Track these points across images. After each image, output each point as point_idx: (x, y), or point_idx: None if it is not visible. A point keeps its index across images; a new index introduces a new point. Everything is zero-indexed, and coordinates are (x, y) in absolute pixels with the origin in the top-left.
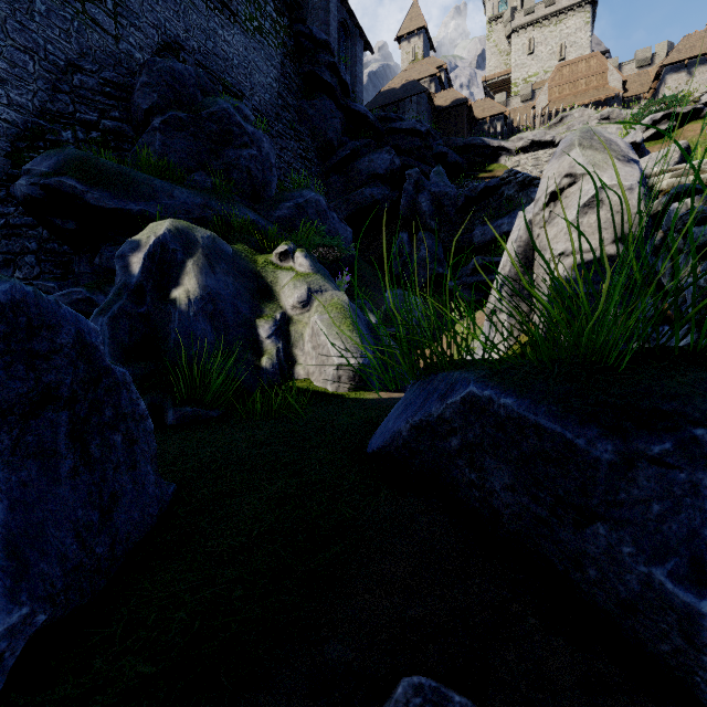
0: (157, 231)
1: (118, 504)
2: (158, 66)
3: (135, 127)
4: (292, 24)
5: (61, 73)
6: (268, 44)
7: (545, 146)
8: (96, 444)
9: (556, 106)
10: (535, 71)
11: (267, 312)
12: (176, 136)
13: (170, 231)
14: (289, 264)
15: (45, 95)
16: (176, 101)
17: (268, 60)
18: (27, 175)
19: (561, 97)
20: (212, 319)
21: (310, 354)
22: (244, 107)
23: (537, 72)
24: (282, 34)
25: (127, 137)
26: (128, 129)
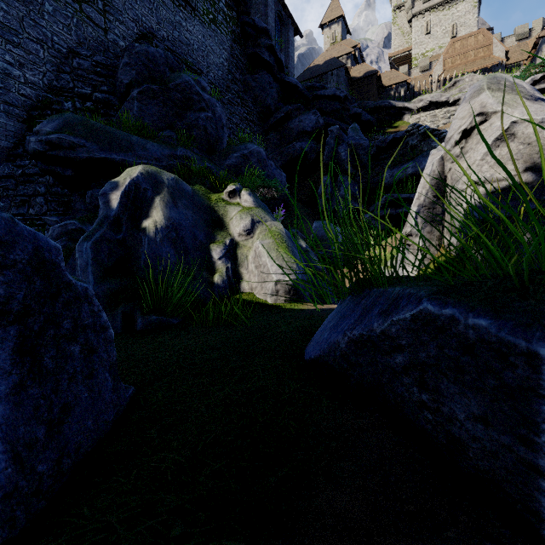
0: (132, 174)
1: (70, 414)
2: (136, 50)
3: (119, 98)
4: (239, 16)
5: (64, 58)
6: (221, 32)
7: (441, 105)
8: (51, 356)
9: (449, 74)
10: (431, 47)
11: (219, 238)
12: (149, 103)
13: (142, 174)
14: (237, 200)
15: (52, 75)
16: (149, 76)
17: (221, 44)
18: (36, 134)
19: (454, 66)
20: (175, 244)
21: (253, 272)
22: (202, 80)
23: (433, 48)
24: (231, 24)
25: (113, 106)
26: (114, 100)
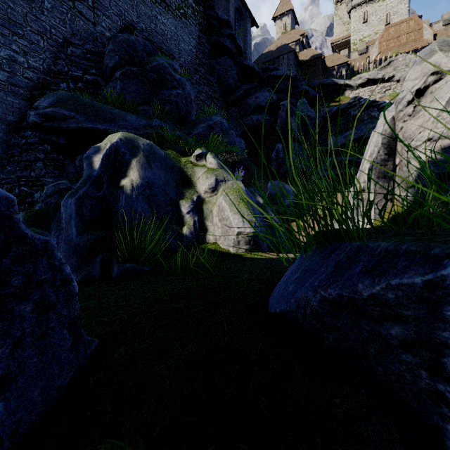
0: (112, 139)
1: (9, 388)
2: (119, 39)
3: (105, 79)
4: (205, 11)
5: (60, 47)
6: (190, 24)
7: (377, 82)
8: None
9: (384, 55)
10: (368, 33)
11: (187, 195)
12: (130, 82)
13: (121, 140)
14: (203, 163)
15: (50, 61)
16: (130, 60)
17: (190, 34)
18: (35, 109)
19: (388, 49)
20: (149, 200)
21: (217, 224)
22: (174, 64)
23: (369, 34)
24: (198, 17)
25: (100, 86)
26: (101, 81)
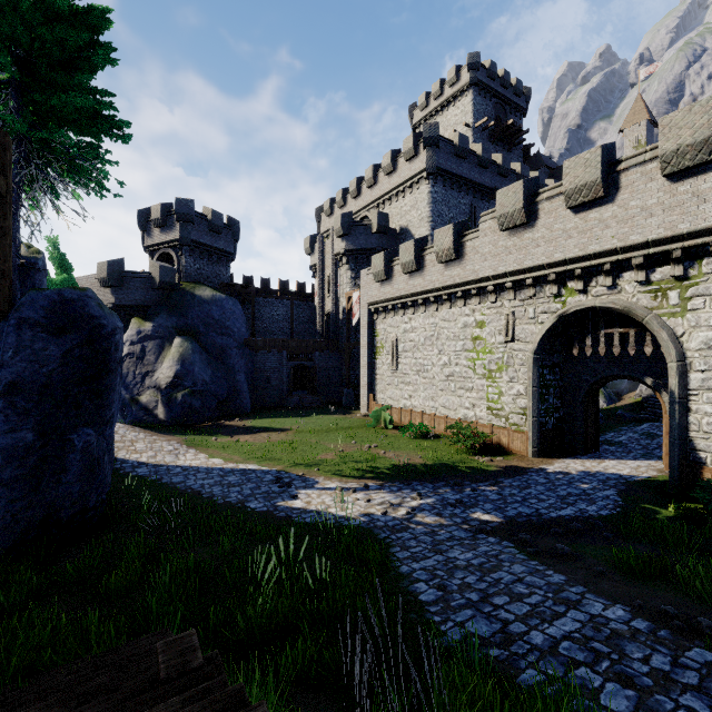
0: None
1: None
2: None
3: None
4: None
5: None
6: None
7: None
8: None
9: None
10: None
11: None
12: None
13: None
14: None
15: None
16: None
17: None
18: None
19: None
20: None
21: None
22: None
23: None
24: None
25: None
26: None
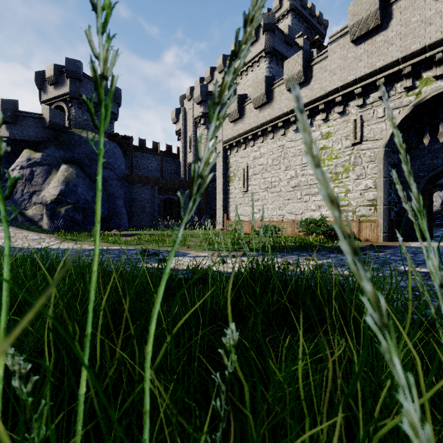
0: None
1: None
2: None
3: None
4: None
5: None
6: None
7: None
8: None
9: None
10: None
11: None
12: None
13: None
14: None
15: None
16: None
17: None
18: None
19: None
20: None
21: None
22: None
23: None
24: None
25: None
26: None
